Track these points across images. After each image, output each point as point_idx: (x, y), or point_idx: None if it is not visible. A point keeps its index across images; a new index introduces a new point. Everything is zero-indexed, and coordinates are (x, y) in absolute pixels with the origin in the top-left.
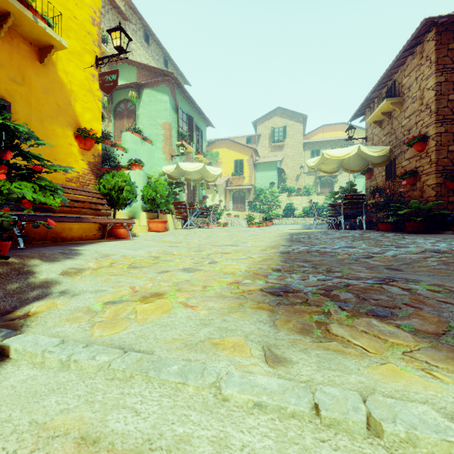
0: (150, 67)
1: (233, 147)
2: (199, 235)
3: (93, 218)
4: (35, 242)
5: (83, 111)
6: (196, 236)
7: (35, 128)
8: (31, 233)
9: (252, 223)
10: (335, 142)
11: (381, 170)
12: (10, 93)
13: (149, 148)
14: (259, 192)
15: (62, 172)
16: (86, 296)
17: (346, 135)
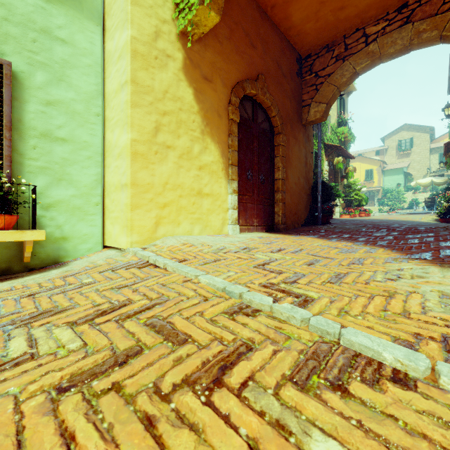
0: None
1: (364, 161)
2: None
3: None
4: None
5: None
6: None
7: None
8: None
9: (381, 212)
10: None
11: None
12: None
13: None
14: (387, 192)
15: None
16: None
17: None
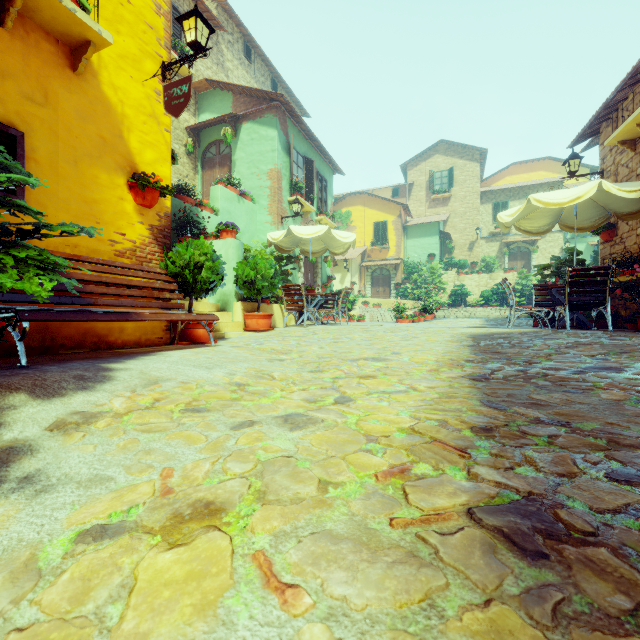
0: (251, 89)
1: (372, 203)
2: (321, 337)
3: (148, 314)
4: (65, 351)
5: (142, 148)
6: (315, 339)
7: (65, 174)
8: (58, 336)
9: (402, 316)
10: (534, 189)
11: (634, 225)
12: (25, 119)
13: (249, 208)
14: (412, 269)
15: (108, 242)
16: (60, 498)
17: (552, 177)
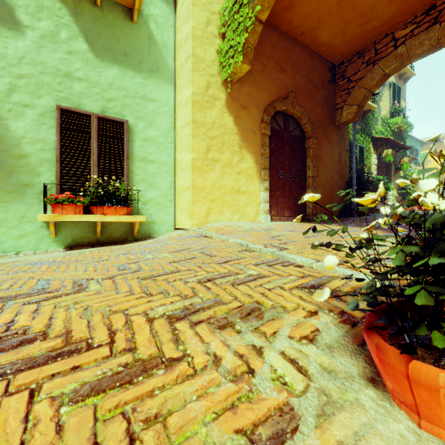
0: None
1: (443, 146)
2: None
3: None
4: None
5: None
6: None
7: None
8: None
9: None
10: None
11: None
12: None
13: None
14: None
15: None
16: None
17: None
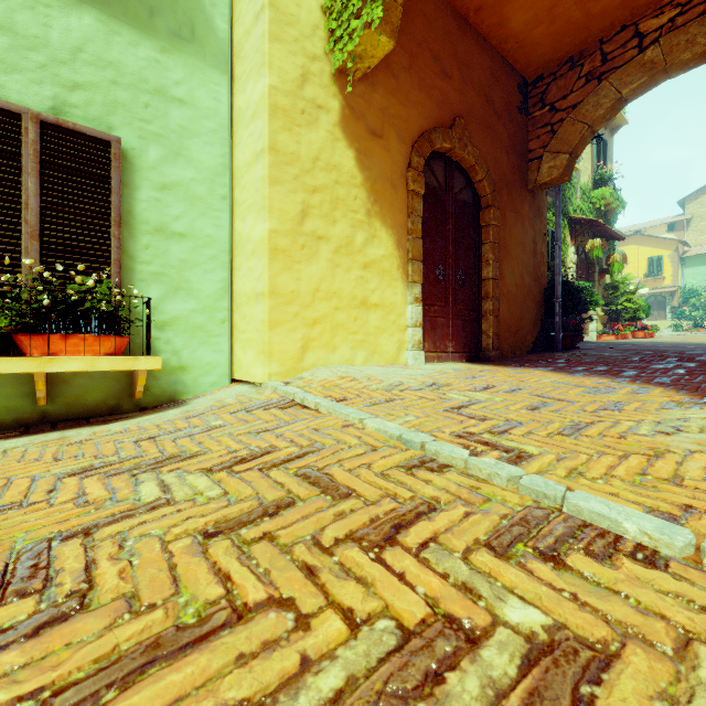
0: None
1: (646, 242)
2: None
3: None
4: None
5: None
6: None
7: None
8: None
9: (678, 330)
10: None
11: None
12: None
13: None
14: (690, 294)
15: None
16: None
17: None
